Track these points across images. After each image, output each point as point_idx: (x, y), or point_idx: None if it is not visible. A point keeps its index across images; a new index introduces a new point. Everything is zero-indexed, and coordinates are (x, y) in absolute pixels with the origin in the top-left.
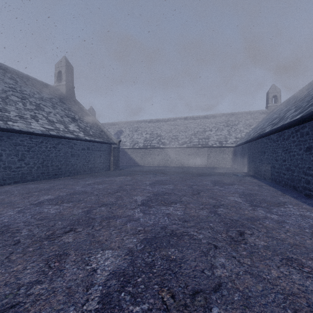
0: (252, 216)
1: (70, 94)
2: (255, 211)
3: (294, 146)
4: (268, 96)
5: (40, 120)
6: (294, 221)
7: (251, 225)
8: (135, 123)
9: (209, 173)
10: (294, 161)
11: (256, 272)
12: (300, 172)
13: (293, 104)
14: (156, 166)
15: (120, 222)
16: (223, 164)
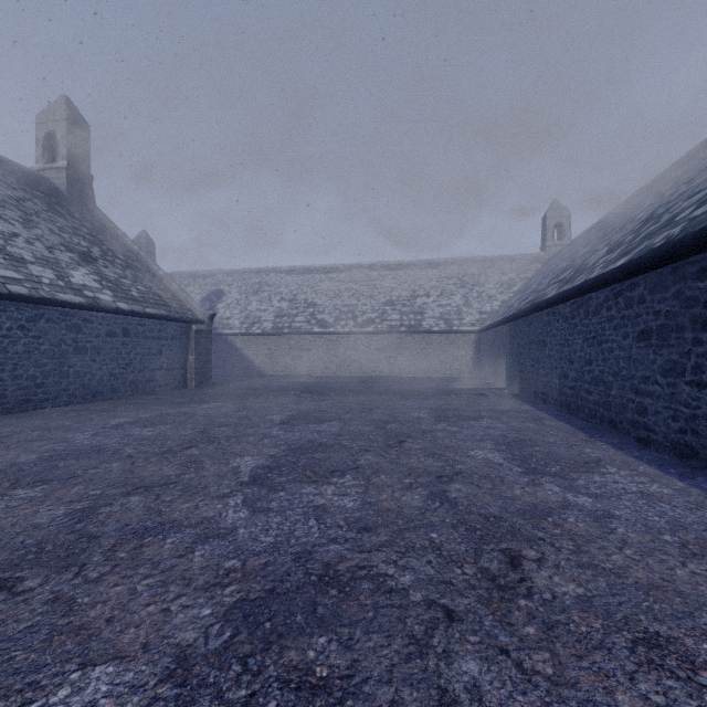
0: (533, 502)
1: (79, 193)
2: (538, 486)
3: (611, 330)
4: (545, 224)
5: None
6: (631, 512)
7: (534, 531)
8: (254, 276)
9: (424, 391)
10: (612, 362)
11: (575, 706)
12: (624, 388)
13: (600, 240)
14: (303, 375)
15: (175, 546)
16: (454, 370)
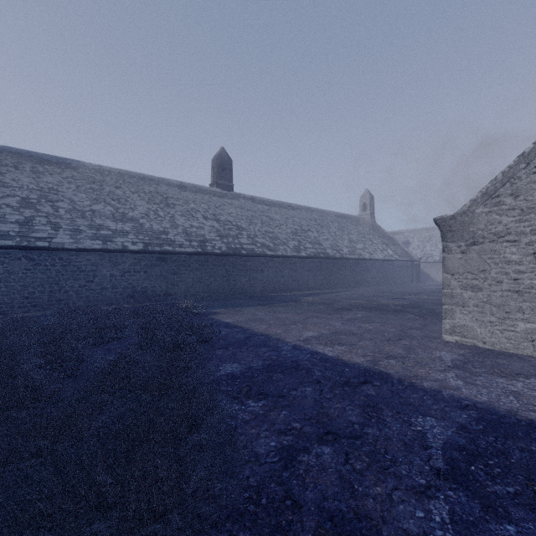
0: None
1: (372, 220)
2: None
3: None
4: None
5: (377, 250)
6: None
7: None
8: (425, 232)
9: None
10: None
11: None
12: None
13: None
14: None
15: None
16: None
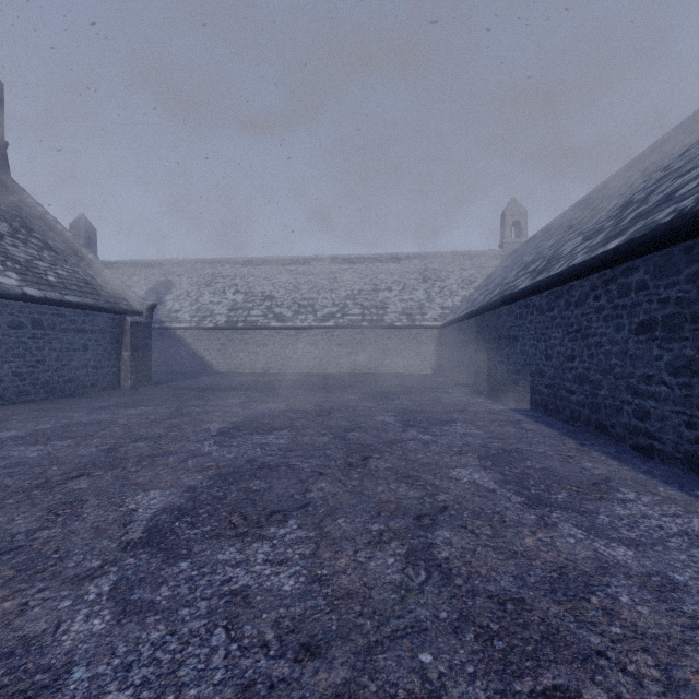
0: (558, 562)
1: None
2: (552, 529)
3: (599, 322)
4: (504, 221)
5: None
6: (698, 576)
7: (583, 633)
8: (207, 266)
9: (387, 389)
10: (601, 358)
11: None
12: (617, 387)
13: (567, 232)
14: (259, 372)
15: None
16: (416, 366)
